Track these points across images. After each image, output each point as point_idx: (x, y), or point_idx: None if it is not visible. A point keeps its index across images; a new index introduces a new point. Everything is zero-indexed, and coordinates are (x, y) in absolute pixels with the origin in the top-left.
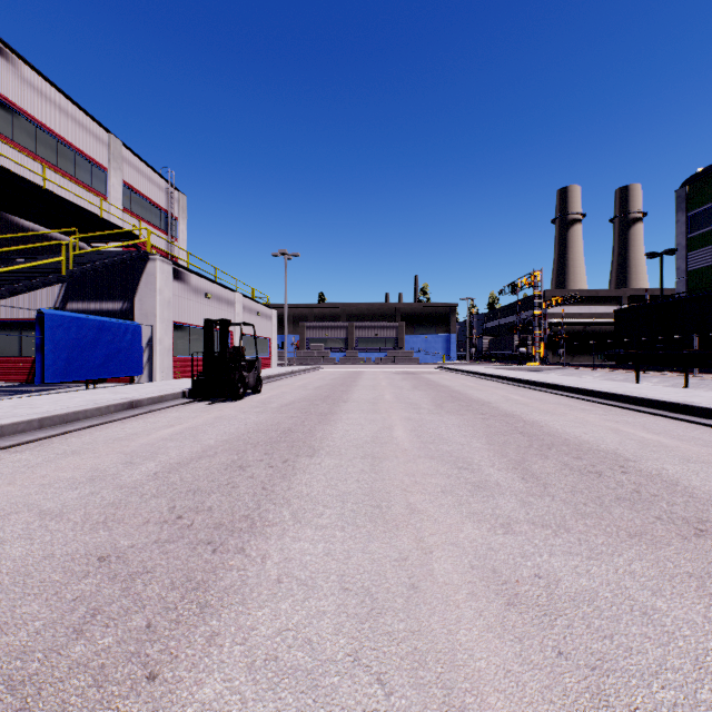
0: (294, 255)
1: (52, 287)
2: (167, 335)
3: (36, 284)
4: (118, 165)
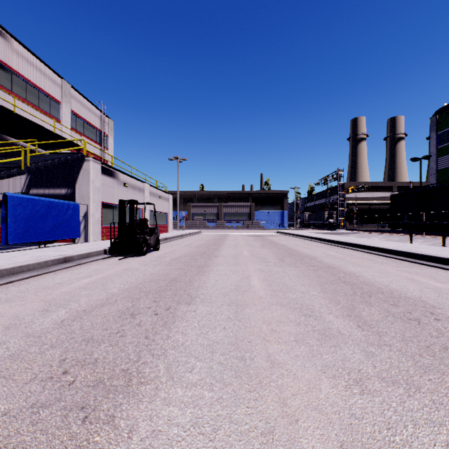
0: (183, 159)
1: (20, 179)
2: (97, 211)
3: (2, 175)
4: (68, 99)
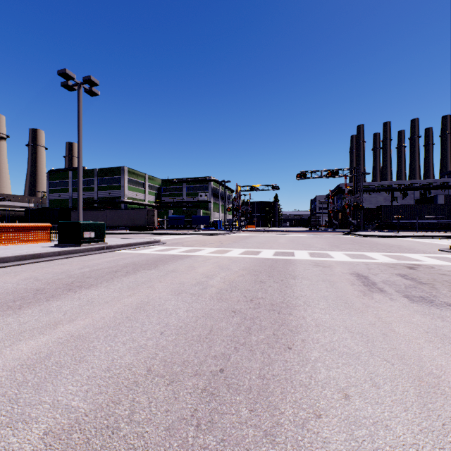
0: None
1: None
2: None
3: None
4: None
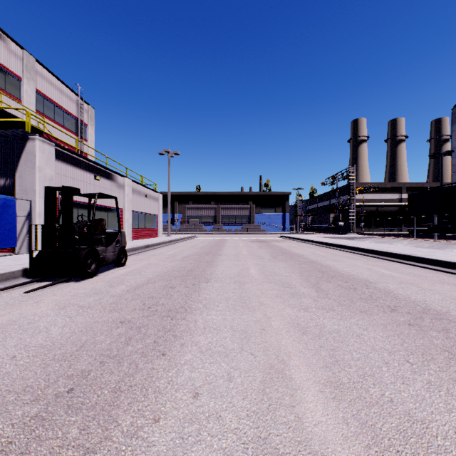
0: (175, 153)
1: None
2: None
3: None
4: (31, 76)
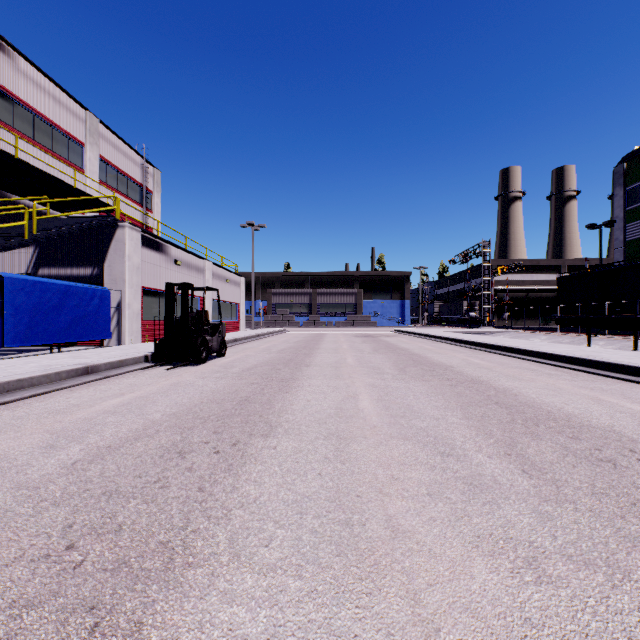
0: (261, 226)
1: (25, 253)
2: (136, 300)
3: None
4: (94, 140)
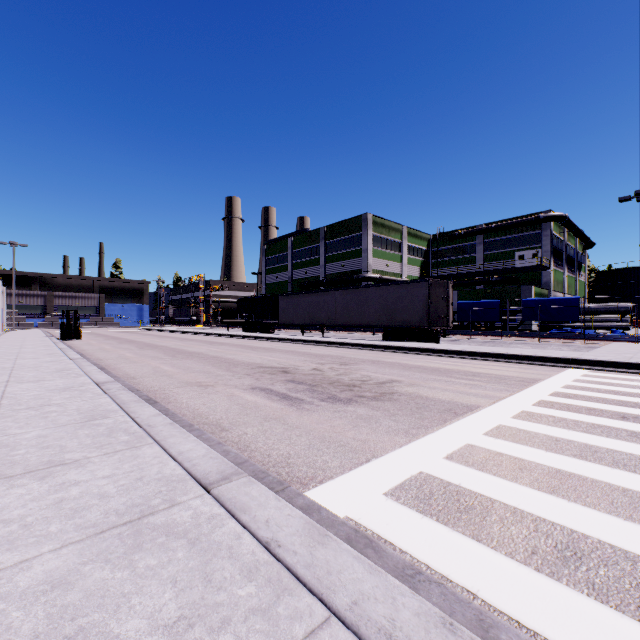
0: (23, 245)
1: None
2: None
3: None
4: None
